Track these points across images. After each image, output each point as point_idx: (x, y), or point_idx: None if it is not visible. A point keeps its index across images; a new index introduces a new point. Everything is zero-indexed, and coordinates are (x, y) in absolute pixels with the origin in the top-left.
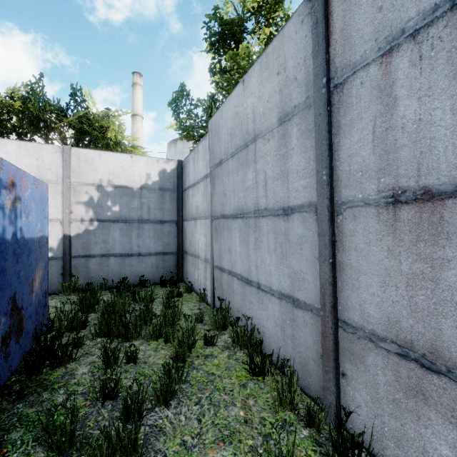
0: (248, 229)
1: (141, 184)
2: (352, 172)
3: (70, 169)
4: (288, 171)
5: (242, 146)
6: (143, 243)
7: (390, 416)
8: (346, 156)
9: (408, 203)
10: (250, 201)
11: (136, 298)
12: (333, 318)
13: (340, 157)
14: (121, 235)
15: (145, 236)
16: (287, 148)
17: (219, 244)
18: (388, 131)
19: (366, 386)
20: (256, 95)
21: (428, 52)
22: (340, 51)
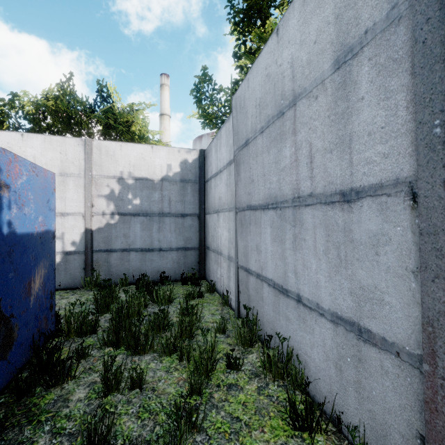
0: (284, 223)
1: (162, 176)
2: None
3: (92, 162)
4: (352, 134)
5: (275, 116)
6: (164, 237)
7: None
8: None
9: None
10: (286, 185)
11: (154, 298)
12: None
13: None
14: (142, 230)
15: (166, 230)
16: (350, 100)
17: (245, 241)
18: None
19: None
20: (297, 40)
21: None
22: None
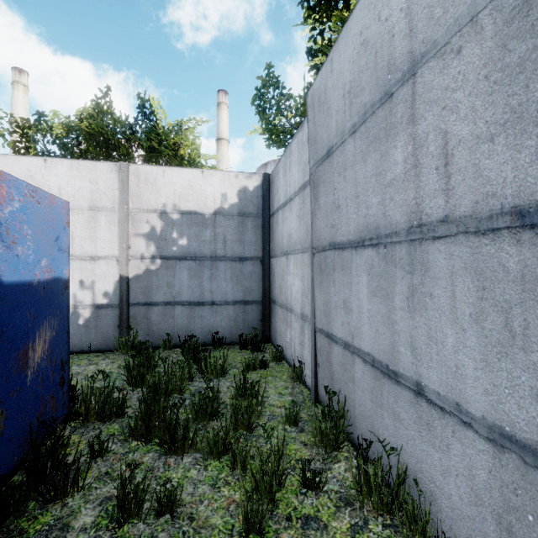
0: (391, 268)
1: (215, 208)
2: None
3: (128, 192)
4: None
5: (376, 103)
6: (218, 287)
7: None
8: None
9: None
10: (396, 208)
11: (203, 368)
12: None
13: None
14: (190, 277)
15: (220, 279)
16: None
17: (326, 294)
18: None
19: None
20: None
21: None
22: None
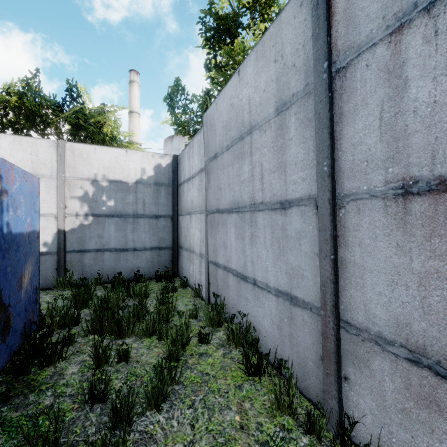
0: (244, 224)
1: (136, 179)
2: (356, 162)
3: (65, 164)
4: (286, 162)
5: (237, 139)
6: (139, 237)
7: (399, 426)
8: (349, 145)
9: (420, 195)
10: (245, 194)
11: (131, 294)
12: (335, 318)
13: (342, 146)
14: (116, 230)
15: (140, 231)
16: (285, 138)
17: (214, 239)
18: (398, 116)
19: (371, 392)
20: (252, 85)
21: (446, 26)
22: (343, 33)
